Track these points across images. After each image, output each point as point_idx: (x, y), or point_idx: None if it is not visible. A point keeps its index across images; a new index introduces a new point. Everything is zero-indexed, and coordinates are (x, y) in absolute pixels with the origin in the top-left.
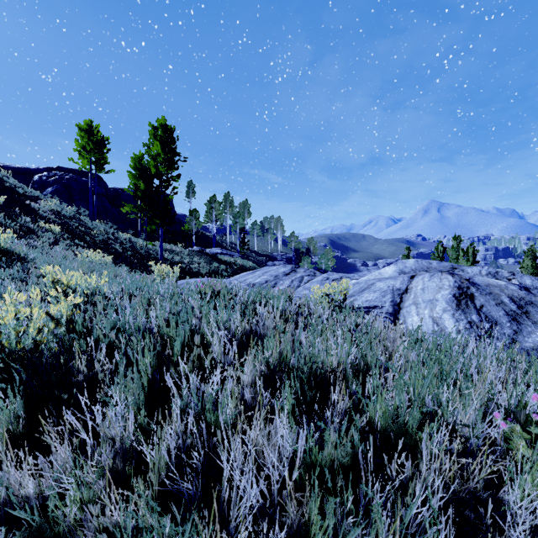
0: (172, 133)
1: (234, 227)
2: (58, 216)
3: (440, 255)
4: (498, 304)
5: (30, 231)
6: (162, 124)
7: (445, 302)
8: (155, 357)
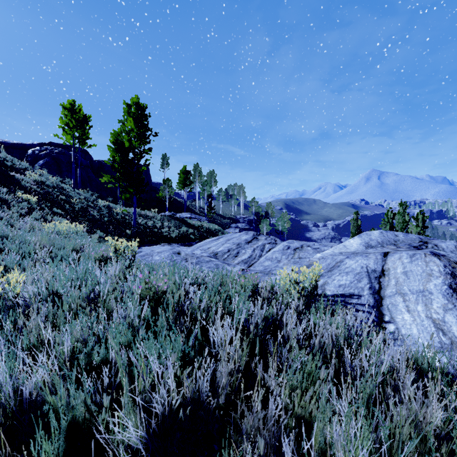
0: (144, 110)
1: (202, 194)
2: (41, 186)
3: (390, 220)
4: None
5: (4, 202)
6: (135, 102)
7: (441, 295)
8: None
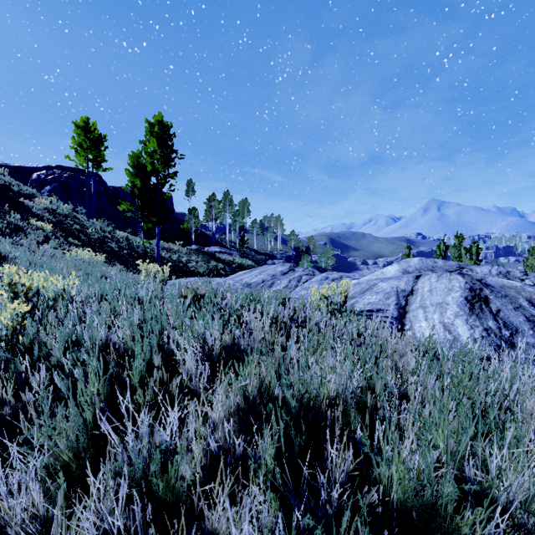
0: (169, 129)
1: (233, 225)
2: (52, 214)
3: (443, 253)
4: (517, 308)
5: (19, 229)
6: (159, 121)
7: (456, 305)
8: (107, 382)
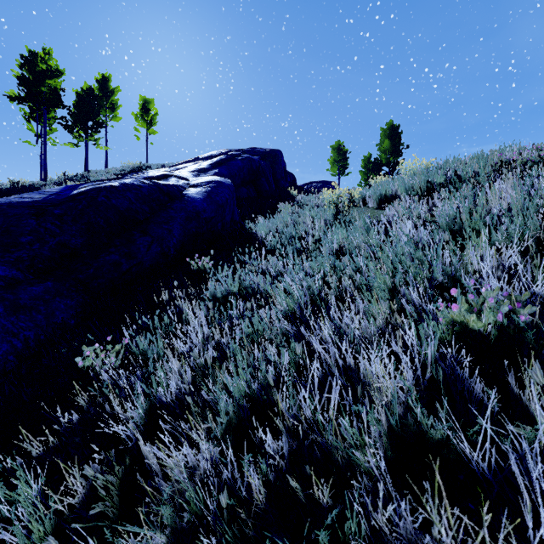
0: (398, 129)
1: None
2: None
3: None
4: None
5: None
6: (390, 126)
7: None
8: None
